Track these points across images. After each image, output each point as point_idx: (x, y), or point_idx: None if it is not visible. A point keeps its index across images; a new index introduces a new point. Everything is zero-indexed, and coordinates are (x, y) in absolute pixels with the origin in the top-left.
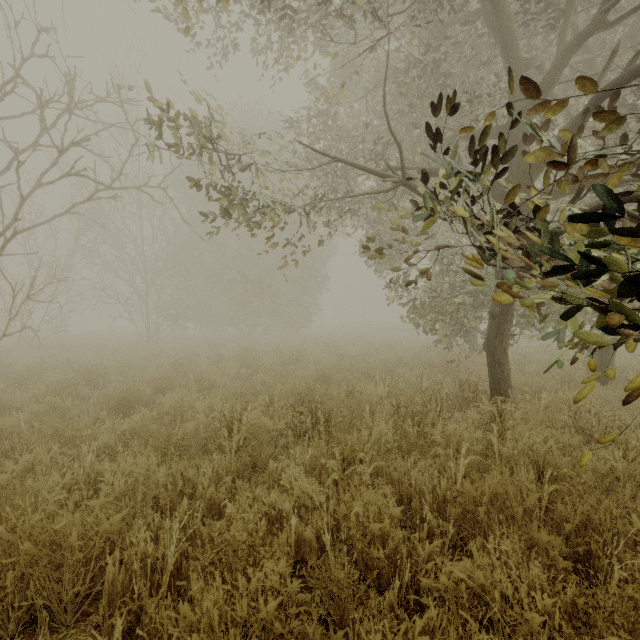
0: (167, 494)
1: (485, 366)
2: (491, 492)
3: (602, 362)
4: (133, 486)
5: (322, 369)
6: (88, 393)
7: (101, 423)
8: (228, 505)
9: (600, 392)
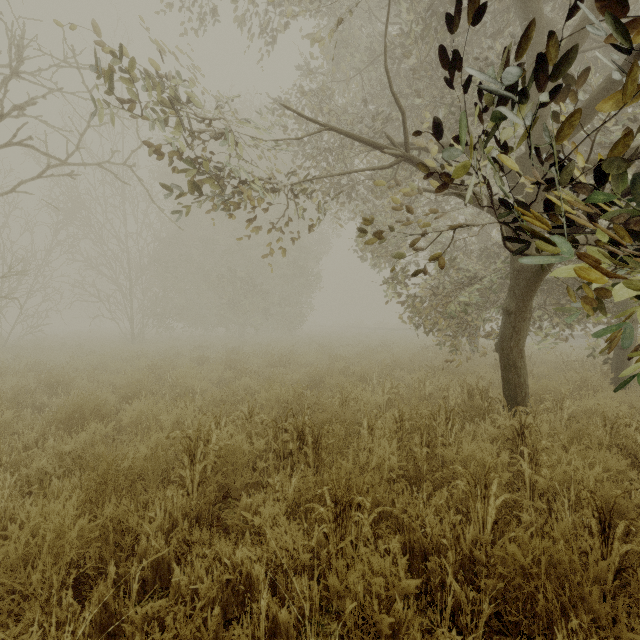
0: (98, 549)
1: (490, 368)
2: (546, 559)
3: (619, 364)
4: (38, 548)
5: (314, 372)
6: (47, 401)
7: (45, 441)
8: (176, 570)
9: (624, 398)
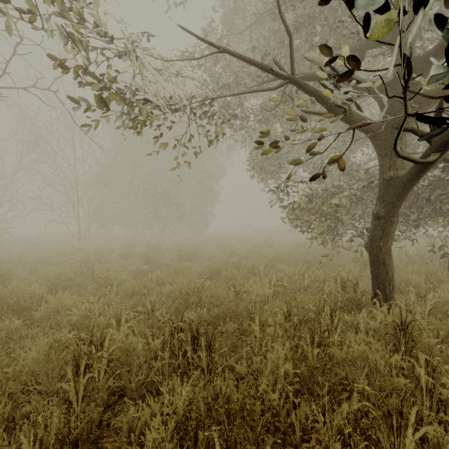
0: None
1: (351, 262)
2: None
3: None
4: None
5: (213, 265)
6: None
7: None
8: None
9: None
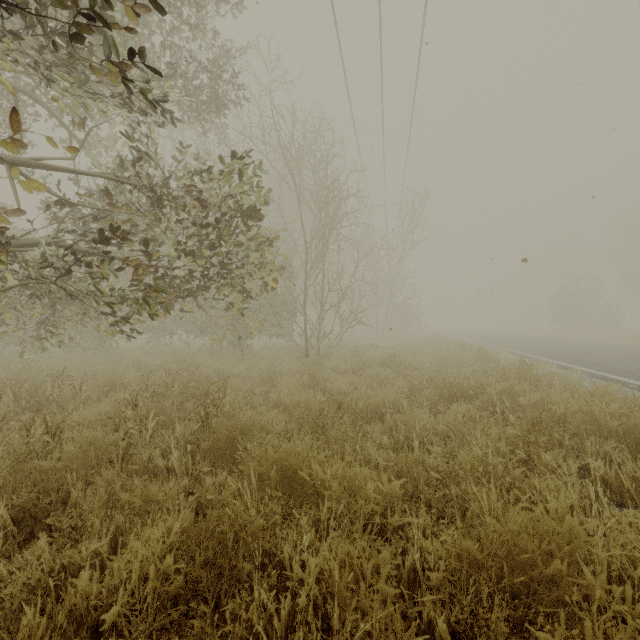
0: None
1: None
2: None
3: None
4: None
5: None
6: None
7: None
8: None
9: None
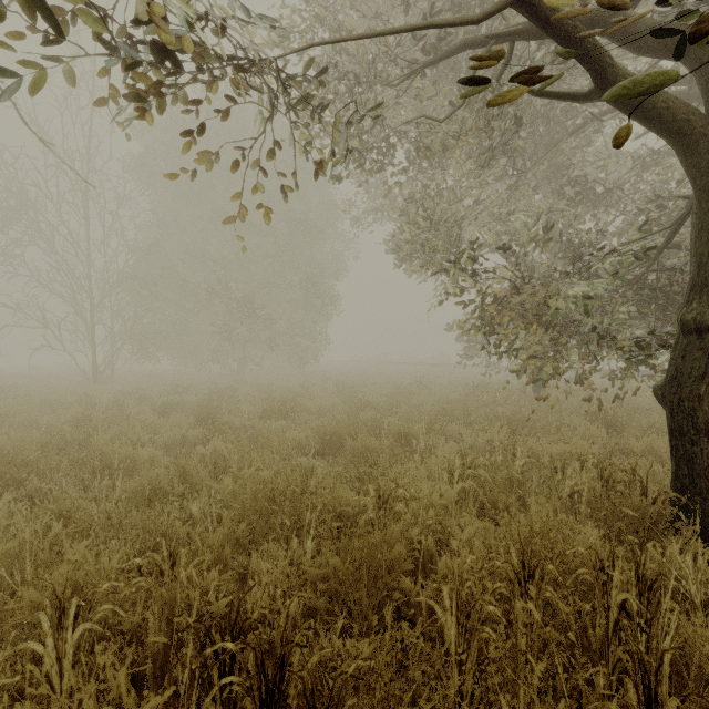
0: None
1: (583, 419)
2: None
3: None
4: None
5: (327, 429)
6: None
7: None
8: None
9: None
